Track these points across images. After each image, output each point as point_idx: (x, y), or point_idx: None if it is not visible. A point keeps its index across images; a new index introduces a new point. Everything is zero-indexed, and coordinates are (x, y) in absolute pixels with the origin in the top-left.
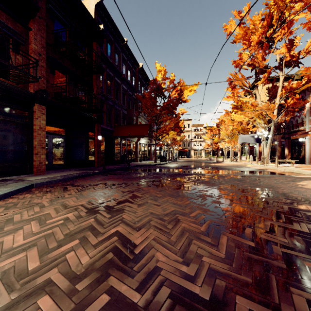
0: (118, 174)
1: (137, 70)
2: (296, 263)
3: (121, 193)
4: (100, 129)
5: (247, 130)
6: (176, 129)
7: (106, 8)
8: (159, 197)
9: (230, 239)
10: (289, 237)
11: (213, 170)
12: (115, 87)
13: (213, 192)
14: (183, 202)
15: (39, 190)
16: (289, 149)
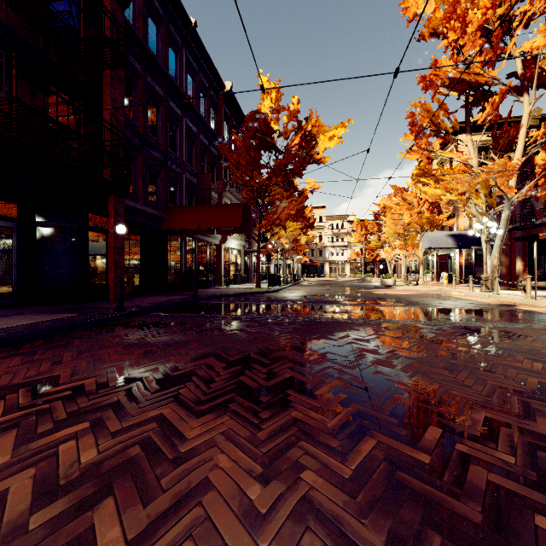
0: (151, 324)
1: (221, 97)
2: None
3: (16, 512)
4: (122, 210)
5: (438, 224)
6: (300, 220)
7: None
8: None
9: None
10: None
11: (395, 308)
12: (170, 123)
13: None
14: None
15: None
16: (526, 260)
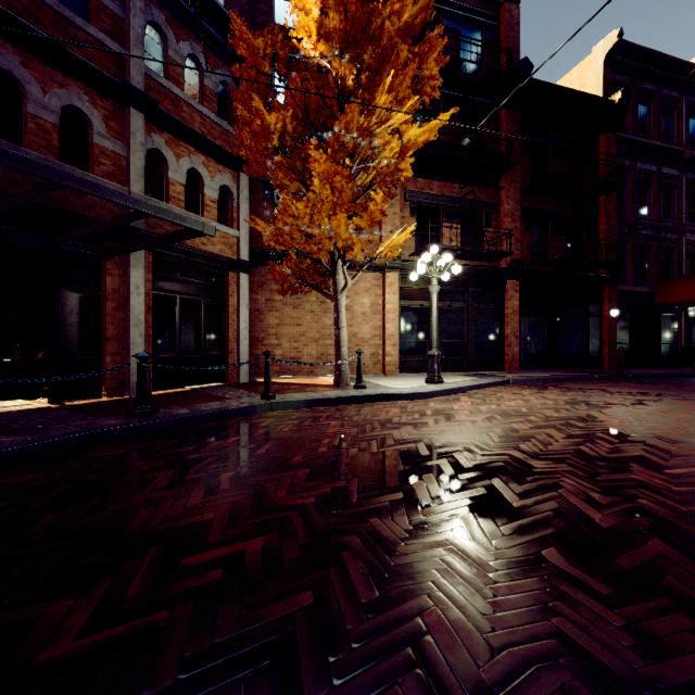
0: (647, 383)
1: None
2: None
3: (621, 399)
4: (614, 297)
5: None
6: None
7: (630, 44)
8: (684, 409)
9: None
10: None
11: None
12: (663, 190)
13: None
14: None
15: (516, 386)
16: None
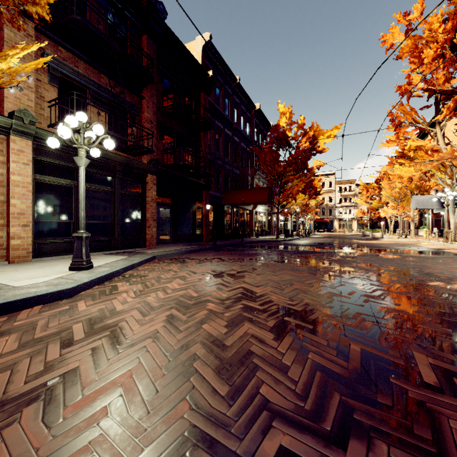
0: (232, 250)
1: (253, 114)
2: (374, 306)
3: (239, 266)
4: (208, 197)
5: (426, 189)
6: (309, 190)
7: (214, 47)
8: (278, 270)
9: (332, 295)
10: (386, 297)
11: (358, 248)
12: (225, 141)
13: (340, 269)
14: (301, 274)
15: (162, 261)
16: None
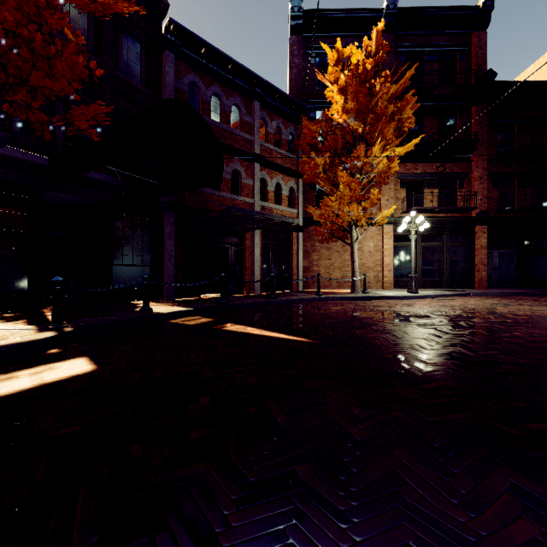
0: None
1: None
2: None
3: (536, 303)
4: None
5: None
6: None
7: None
8: None
9: None
10: None
11: None
12: None
13: None
14: None
15: (473, 297)
16: None
